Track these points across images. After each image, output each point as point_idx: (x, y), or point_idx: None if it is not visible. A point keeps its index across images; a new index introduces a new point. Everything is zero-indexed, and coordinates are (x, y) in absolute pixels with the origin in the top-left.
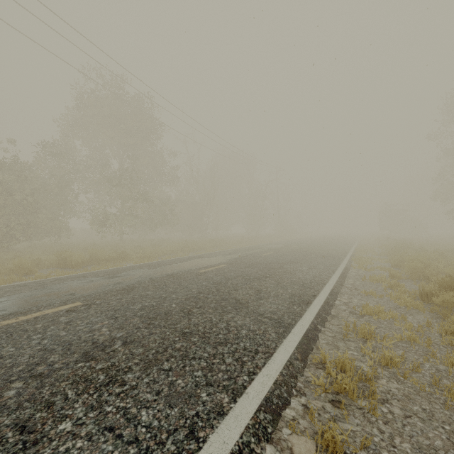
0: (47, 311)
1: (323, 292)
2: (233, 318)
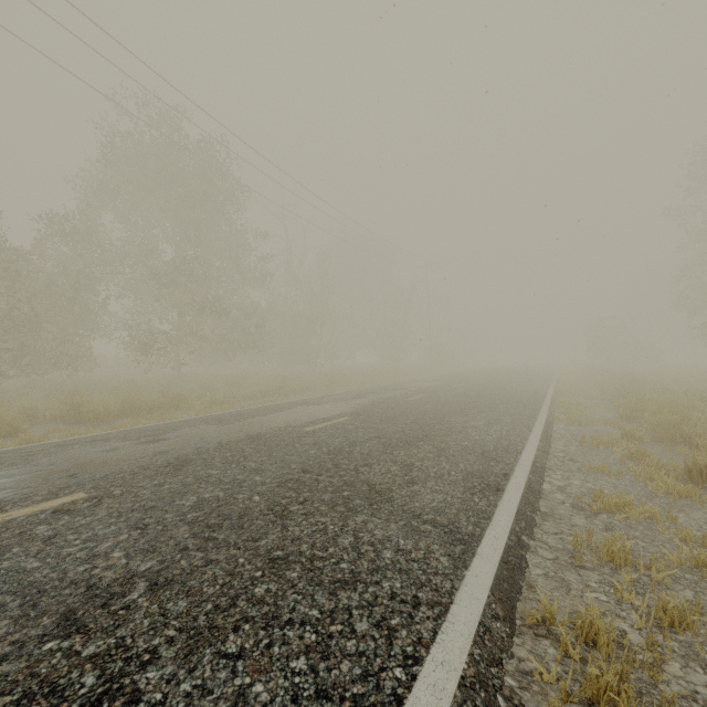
0: (16, 512)
1: (519, 468)
2: (366, 523)
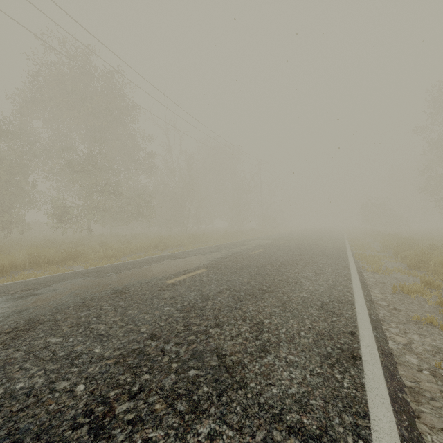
0: None
1: (361, 323)
2: (213, 441)
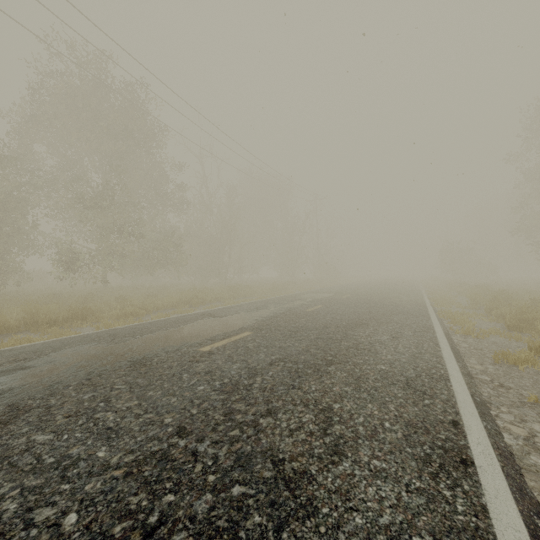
0: None
1: (464, 409)
2: None
